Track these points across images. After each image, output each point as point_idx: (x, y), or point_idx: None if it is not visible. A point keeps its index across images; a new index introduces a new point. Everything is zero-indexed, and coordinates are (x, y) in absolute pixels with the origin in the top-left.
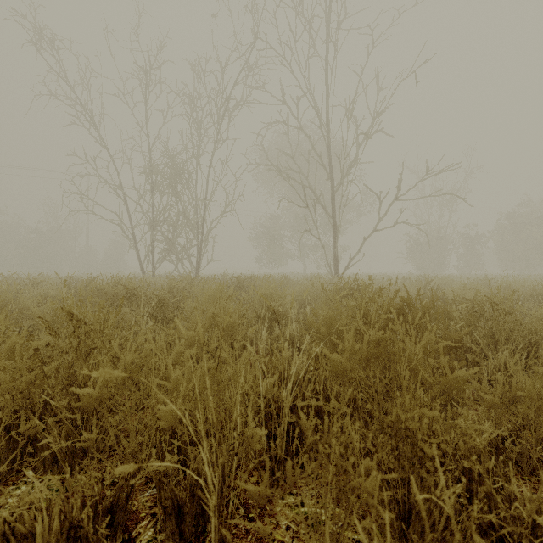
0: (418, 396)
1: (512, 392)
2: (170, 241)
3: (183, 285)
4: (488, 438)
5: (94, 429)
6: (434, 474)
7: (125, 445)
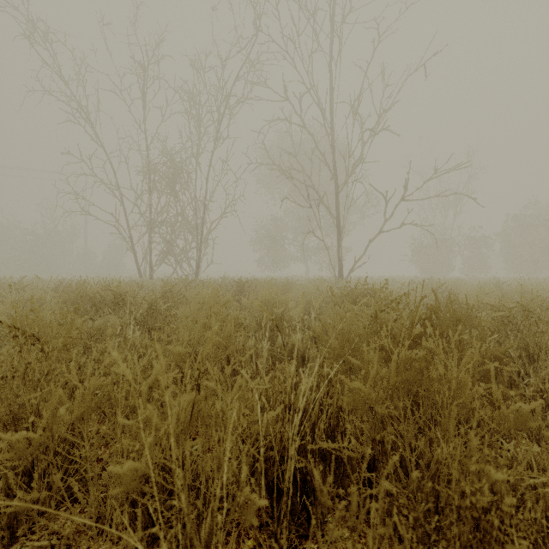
0: (474, 445)
1: None
2: (169, 243)
3: (179, 289)
4: None
5: (35, 486)
6: None
7: (82, 500)
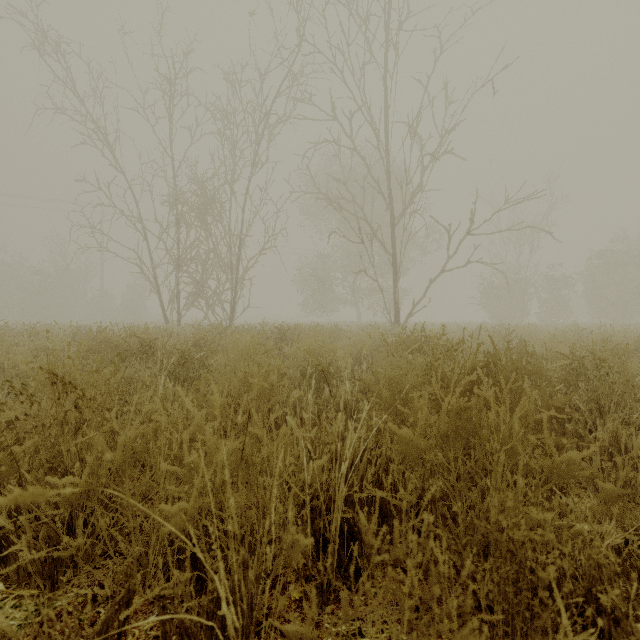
0: (520, 489)
1: (638, 479)
2: (199, 283)
3: (213, 336)
4: (610, 543)
5: (80, 532)
6: (552, 608)
7: (124, 550)
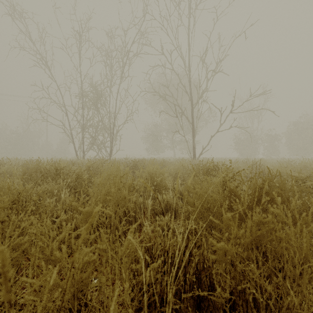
0: None
1: None
2: (93, 138)
3: (98, 165)
4: None
5: None
6: None
7: None
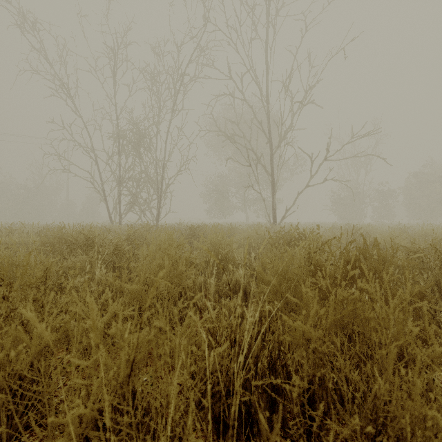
0: (417, 388)
1: None
2: (134, 195)
3: (141, 233)
4: None
5: None
6: None
7: (38, 434)
